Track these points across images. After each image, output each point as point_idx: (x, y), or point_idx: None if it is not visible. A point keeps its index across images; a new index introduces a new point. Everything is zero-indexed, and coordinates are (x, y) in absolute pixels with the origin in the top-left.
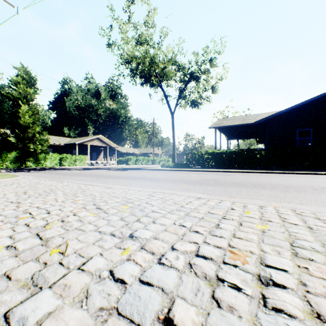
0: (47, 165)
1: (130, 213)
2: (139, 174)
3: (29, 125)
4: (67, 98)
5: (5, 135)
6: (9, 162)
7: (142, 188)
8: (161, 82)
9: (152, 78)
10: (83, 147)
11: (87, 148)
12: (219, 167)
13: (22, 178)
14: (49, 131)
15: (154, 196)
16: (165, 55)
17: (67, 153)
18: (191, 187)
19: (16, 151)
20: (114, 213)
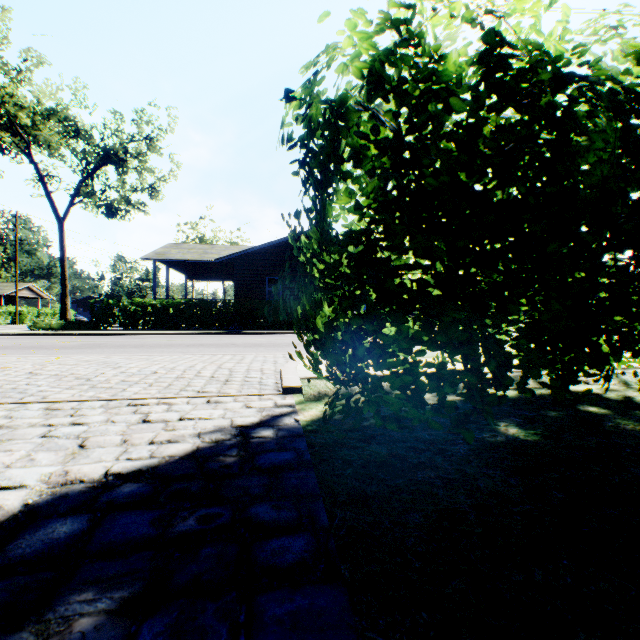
0: None
1: None
2: None
3: None
4: None
5: None
6: None
7: None
8: (30, 147)
9: (3, 134)
10: None
11: None
12: (156, 327)
13: None
14: None
15: None
16: (39, 100)
17: None
18: (43, 351)
19: None
20: None
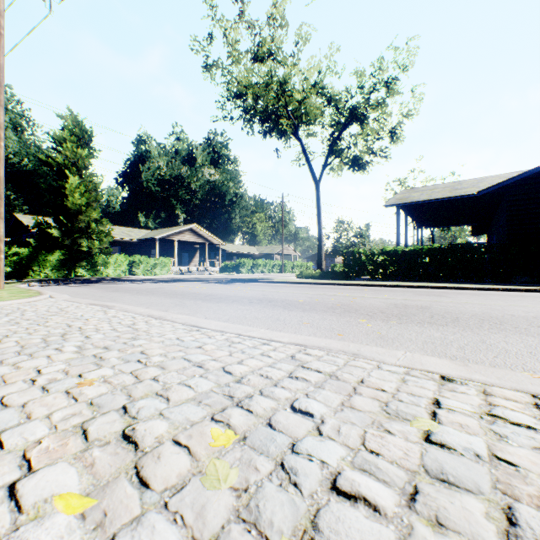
0: (109, 273)
1: (235, 499)
2: (259, 293)
3: (80, 208)
4: (144, 166)
5: (44, 225)
6: (49, 268)
7: (269, 331)
8: (296, 127)
9: (281, 121)
10: (167, 245)
11: (173, 247)
12: (407, 278)
13: (48, 298)
14: (117, 219)
15: (308, 368)
16: (305, 76)
17: (142, 253)
18: (384, 328)
19: (60, 251)
20: (170, 485)
